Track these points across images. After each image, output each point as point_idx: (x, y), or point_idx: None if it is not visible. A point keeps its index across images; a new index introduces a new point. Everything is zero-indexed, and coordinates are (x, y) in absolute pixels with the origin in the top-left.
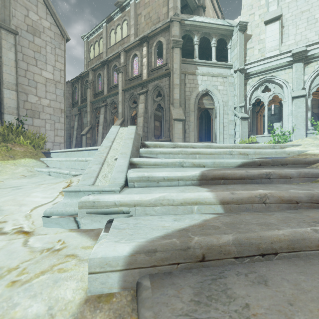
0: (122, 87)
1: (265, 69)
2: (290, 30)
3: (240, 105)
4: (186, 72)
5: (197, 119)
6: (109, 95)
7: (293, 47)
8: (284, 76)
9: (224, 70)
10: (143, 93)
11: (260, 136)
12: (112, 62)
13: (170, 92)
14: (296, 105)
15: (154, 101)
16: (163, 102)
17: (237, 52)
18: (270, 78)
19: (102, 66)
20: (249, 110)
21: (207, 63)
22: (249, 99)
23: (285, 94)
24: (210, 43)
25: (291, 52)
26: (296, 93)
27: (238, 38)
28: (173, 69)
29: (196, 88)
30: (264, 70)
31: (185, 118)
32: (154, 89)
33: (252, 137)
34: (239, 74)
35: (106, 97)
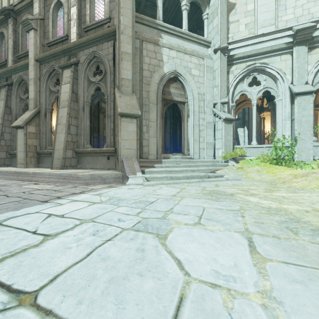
0: (36, 55)
1: (255, 51)
2: (288, 0)
3: (222, 100)
4: (143, 37)
5: (161, 118)
6: (14, 69)
7: (292, 24)
8: (280, 64)
9: (200, 48)
10: (68, 66)
11: (248, 146)
12: (22, 13)
13: (116, 67)
14: (300, 105)
15: (89, 82)
16: (104, 84)
17: (218, 22)
18: (261, 66)
19: (7, 20)
20: (232, 109)
21: (176, 30)
22: (232, 94)
23: (280, 90)
24: (177, 16)
25: (294, 28)
26: (301, 88)
27: (219, 2)
28: (120, 25)
29: (159, 67)
30: (254, 52)
31: (142, 114)
32: (88, 61)
33: (238, 148)
34: (221, 55)
35: (10, 72)
